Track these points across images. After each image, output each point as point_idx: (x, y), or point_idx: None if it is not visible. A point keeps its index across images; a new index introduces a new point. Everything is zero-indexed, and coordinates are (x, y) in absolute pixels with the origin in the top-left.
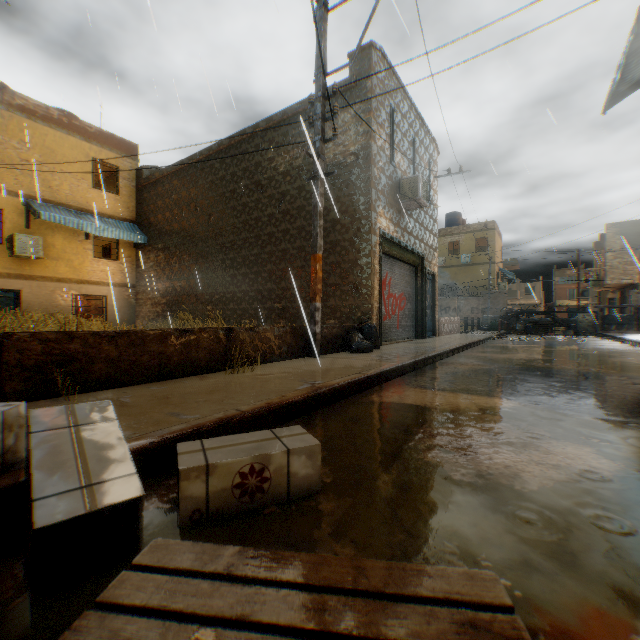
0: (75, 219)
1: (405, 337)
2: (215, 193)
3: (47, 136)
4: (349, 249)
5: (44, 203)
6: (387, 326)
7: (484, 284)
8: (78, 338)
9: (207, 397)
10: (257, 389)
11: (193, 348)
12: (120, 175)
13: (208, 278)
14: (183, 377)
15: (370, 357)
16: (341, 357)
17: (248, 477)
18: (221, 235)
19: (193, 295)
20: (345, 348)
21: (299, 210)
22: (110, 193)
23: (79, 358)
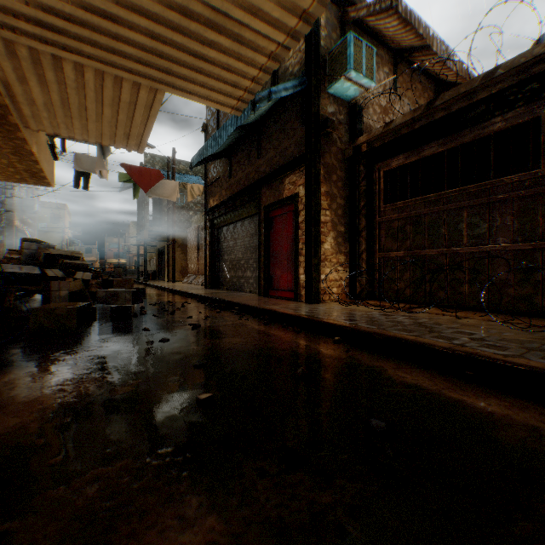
0: None
1: None
2: None
3: None
4: None
5: None
6: None
7: (59, 247)
8: None
9: None
10: None
11: None
12: None
13: None
14: None
15: None
16: None
17: None
18: None
19: None
20: None
21: None
22: None
23: None
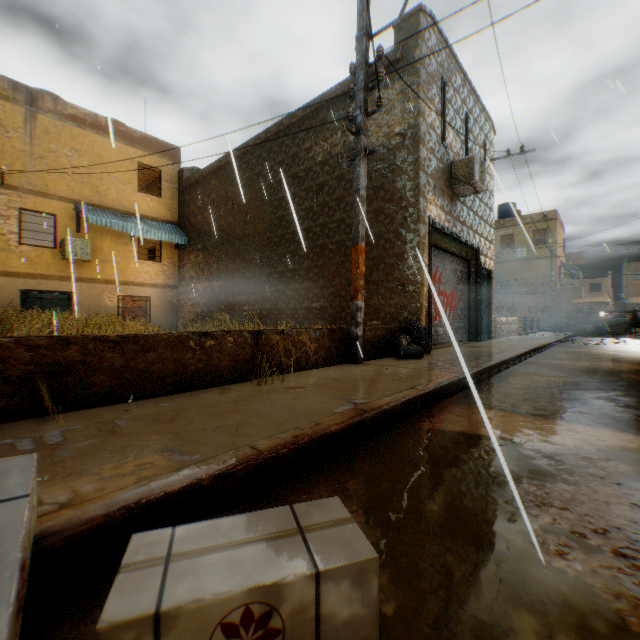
0: (120, 222)
1: (457, 340)
2: (252, 190)
3: (95, 143)
4: (394, 241)
5: (92, 208)
6: (437, 327)
7: (543, 280)
8: (75, 344)
9: (220, 422)
10: (284, 410)
11: (214, 355)
12: (162, 178)
13: (245, 277)
14: (202, 389)
15: (422, 365)
16: (387, 364)
17: (239, 630)
18: (257, 233)
19: (230, 295)
20: (390, 353)
21: (338, 201)
22: (153, 196)
23: (76, 368)
